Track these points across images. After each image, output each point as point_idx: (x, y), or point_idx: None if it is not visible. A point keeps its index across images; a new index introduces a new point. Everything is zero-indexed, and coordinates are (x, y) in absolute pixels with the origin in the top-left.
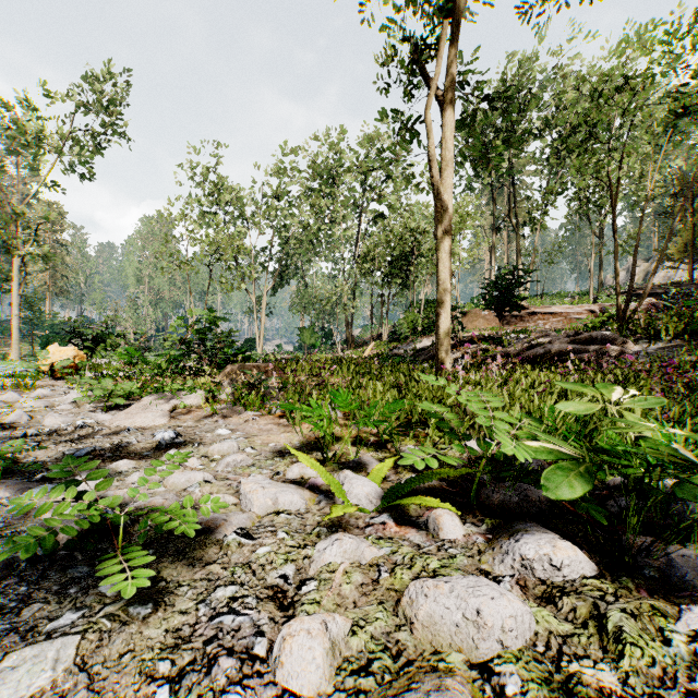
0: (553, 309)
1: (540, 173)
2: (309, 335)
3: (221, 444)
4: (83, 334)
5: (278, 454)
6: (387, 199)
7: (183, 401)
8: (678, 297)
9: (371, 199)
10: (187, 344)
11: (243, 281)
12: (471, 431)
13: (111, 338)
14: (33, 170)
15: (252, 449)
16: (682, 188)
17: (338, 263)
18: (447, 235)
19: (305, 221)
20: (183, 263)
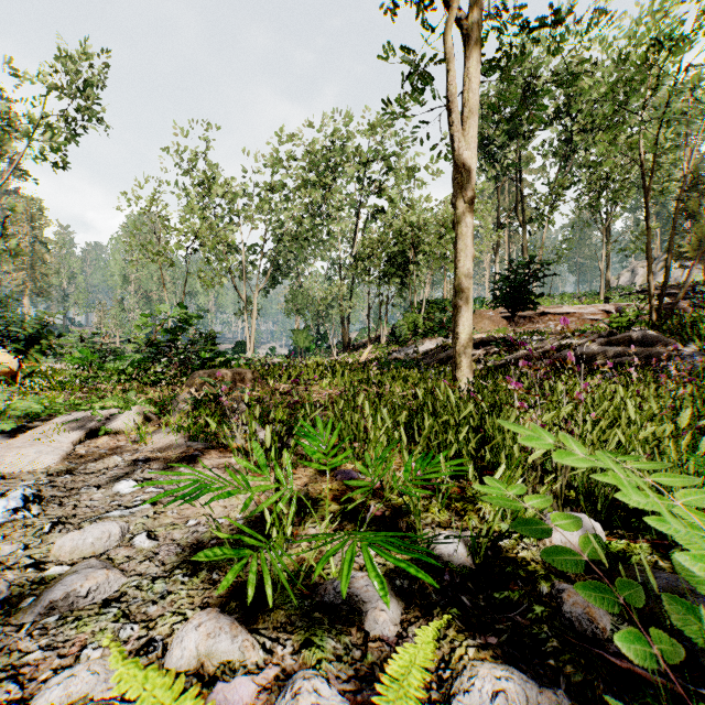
0: (565, 309)
1: (542, 172)
2: (303, 337)
3: (83, 533)
4: (11, 333)
5: (192, 552)
6: (386, 191)
7: (109, 424)
8: (703, 295)
9: (368, 191)
10: (155, 346)
11: (233, 280)
12: (704, 613)
13: (49, 338)
14: (2, 158)
15: (148, 538)
16: (696, 182)
17: (334, 262)
18: (468, 203)
19: (299, 216)
20: (155, 254)
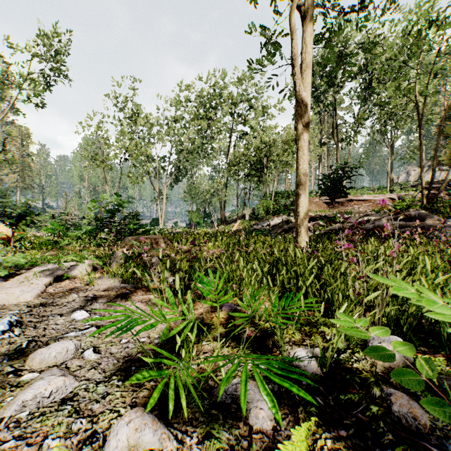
0: (364, 197)
1: (349, 109)
2: (195, 216)
3: (48, 349)
4: (7, 212)
5: (124, 362)
6: (249, 121)
7: (69, 272)
8: None
9: (237, 121)
10: (100, 221)
11: (150, 179)
12: None
13: (32, 216)
14: (3, 101)
15: (93, 352)
16: (449, 115)
17: (215, 167)
18: (305, 126)
19: (192, 138)
20: (100, 162)
